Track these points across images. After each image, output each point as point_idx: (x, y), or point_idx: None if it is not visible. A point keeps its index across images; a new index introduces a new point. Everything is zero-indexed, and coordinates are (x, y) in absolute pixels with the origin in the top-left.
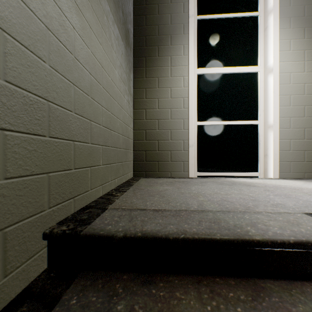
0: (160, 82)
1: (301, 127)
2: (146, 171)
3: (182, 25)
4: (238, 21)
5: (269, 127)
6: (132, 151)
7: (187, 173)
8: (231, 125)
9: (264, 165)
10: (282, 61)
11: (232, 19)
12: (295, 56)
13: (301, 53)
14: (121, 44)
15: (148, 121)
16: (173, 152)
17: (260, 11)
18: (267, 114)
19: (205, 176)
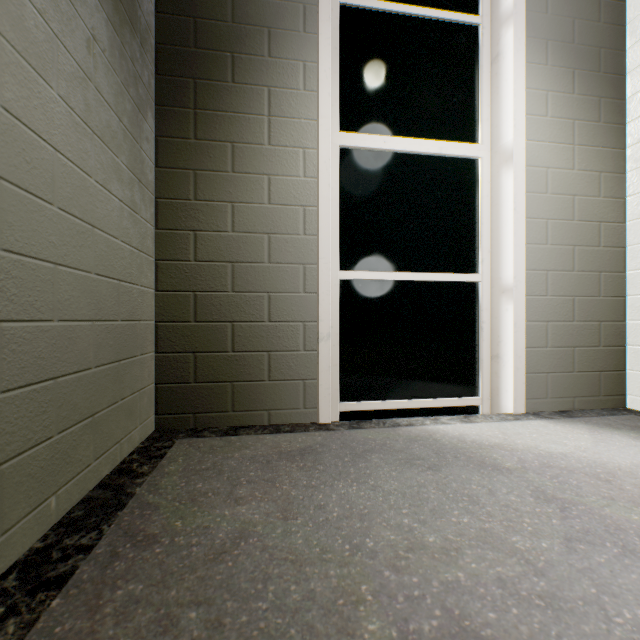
0: (239, 157)
1: (567, 295)
2: (197, 411)
3: (299, 6)
4: (435, 28)
5: (504, 291)
6: (151, 356)
7: (314, 411)
8: (421, 283)
9: (493, 381)
10: (530, 139)
11: (422, 22)
12: (556, 131)
13: (567, 125)
14: (89, 3)
15: (203, 265)
16: (277, 354)
17: (483, 15)
18: (499, 260)
19: (359, 412)
